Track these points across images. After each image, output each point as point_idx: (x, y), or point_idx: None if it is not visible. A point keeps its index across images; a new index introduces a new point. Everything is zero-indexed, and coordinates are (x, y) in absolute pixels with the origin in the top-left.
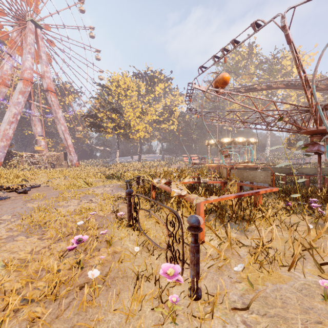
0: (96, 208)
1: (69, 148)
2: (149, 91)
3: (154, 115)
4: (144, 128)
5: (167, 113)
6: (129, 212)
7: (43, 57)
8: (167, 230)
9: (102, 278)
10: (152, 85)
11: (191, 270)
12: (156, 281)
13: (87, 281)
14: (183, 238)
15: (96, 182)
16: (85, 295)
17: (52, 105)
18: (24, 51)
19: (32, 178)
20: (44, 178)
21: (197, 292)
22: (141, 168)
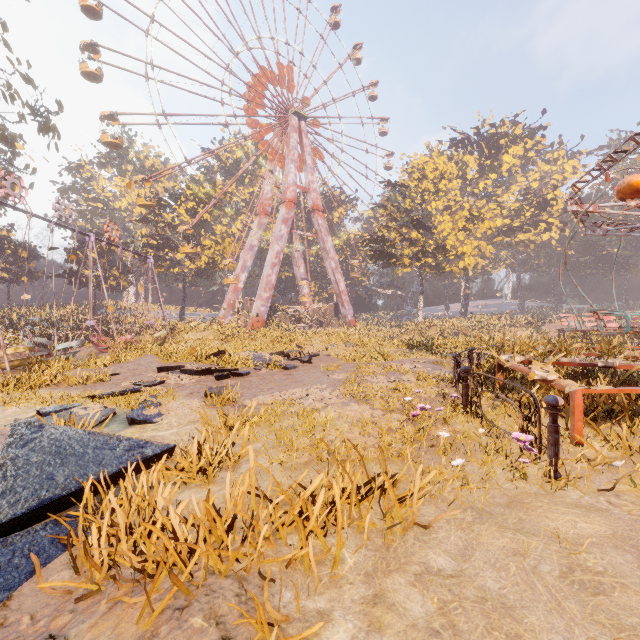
0: (414, 389)
1: (342, 296)
2: (486, 169)
3: (497, 217)
4: (476, 250)
5: (532, 206)
6: (466, 395)
7: (308, 161)
8: (521, 414)
9: (449, 443)
10: (493, 156)
11: (548, 450)
12: (506, 456)
13: (434, 444)
14: (539, 420)
15: (392, 353)
16: (441, 445)
17: (319, 232)
18: (287, 161)
19: (304, 342)
20: (319, 344)
21: (555, 473)
22: (468, 330)
